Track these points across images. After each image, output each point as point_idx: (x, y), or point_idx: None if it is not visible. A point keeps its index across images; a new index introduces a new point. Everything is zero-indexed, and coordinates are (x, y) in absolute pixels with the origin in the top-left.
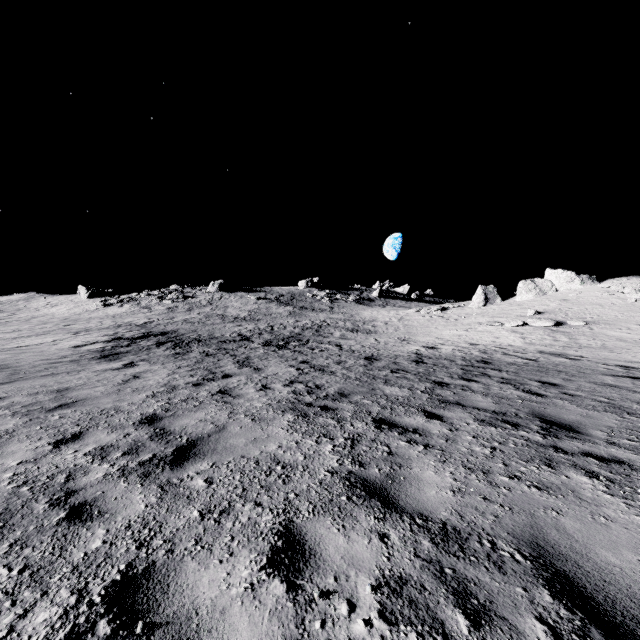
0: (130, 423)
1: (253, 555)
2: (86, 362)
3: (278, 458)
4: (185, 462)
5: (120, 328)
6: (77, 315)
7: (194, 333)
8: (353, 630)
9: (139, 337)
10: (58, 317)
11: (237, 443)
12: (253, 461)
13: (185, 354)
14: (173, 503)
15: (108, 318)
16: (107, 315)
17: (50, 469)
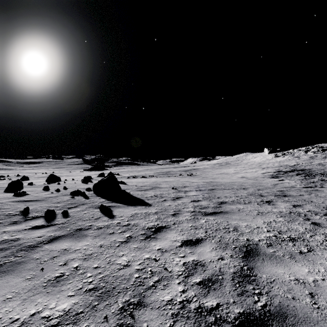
0: (275, 190)
1: (290, 204)
2: (266, 178)
3: (312, 201)
4: (285, 196)
5: (281, 167)
6: (263, 161)
7: (321, 170)
8: (299, 210)
9: (289, 171)
10: (256, 162)
11: (303, 197)
12: (304, 200)
13: (309, 179)
14: (279, 199)
15: (276, 162)
16: (276, 161)
17: (257, 192)
